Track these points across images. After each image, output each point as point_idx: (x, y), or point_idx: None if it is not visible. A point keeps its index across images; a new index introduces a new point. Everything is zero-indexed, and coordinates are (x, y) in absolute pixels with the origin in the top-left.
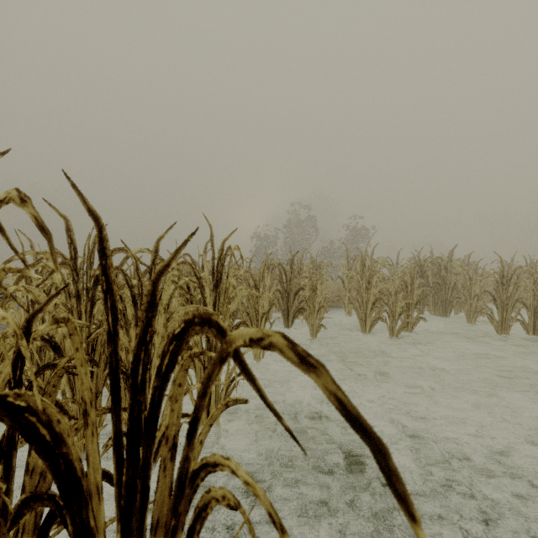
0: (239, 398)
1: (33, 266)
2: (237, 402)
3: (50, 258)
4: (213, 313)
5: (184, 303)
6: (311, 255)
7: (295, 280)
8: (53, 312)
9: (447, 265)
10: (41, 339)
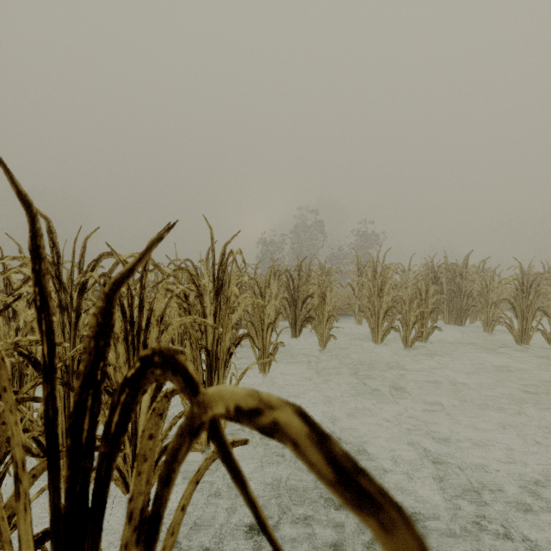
0: (237, 440)
1: (3, 272)
2: (234, 445)
3: (28, 263)
4: (212, 325)
5: (181, 313)
6: (319, 261)
7: (303, 287)
8: (29, 325)
9: (462, 271)
10: (19, 354)
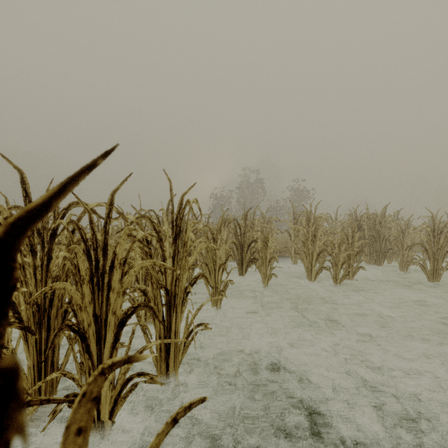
0: (194, 401)
1: None
2: (191, 407)
3: (3, 211)
4: (171, 268)
5: (143, 256)
6: (262, 212)
7: (248, 233)
8: None
9: (381, 220)
10: None
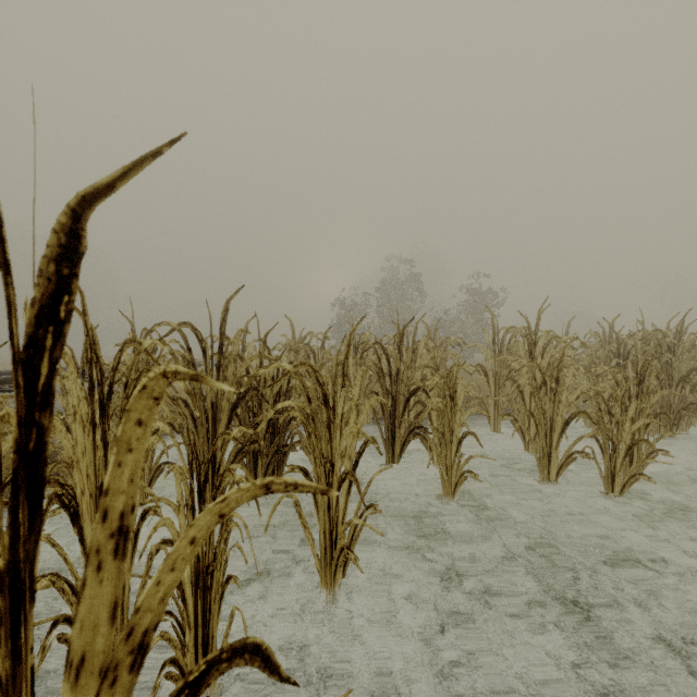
0: None
1: None
2: None
3: None
4: None
5: None
6: (428, 328)
7: (407, 373)
8: None
9: (678, 344)
10: None
